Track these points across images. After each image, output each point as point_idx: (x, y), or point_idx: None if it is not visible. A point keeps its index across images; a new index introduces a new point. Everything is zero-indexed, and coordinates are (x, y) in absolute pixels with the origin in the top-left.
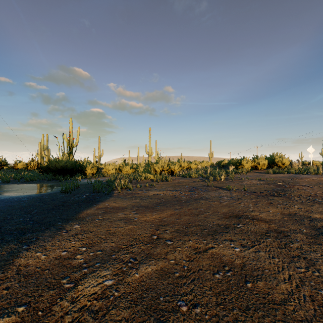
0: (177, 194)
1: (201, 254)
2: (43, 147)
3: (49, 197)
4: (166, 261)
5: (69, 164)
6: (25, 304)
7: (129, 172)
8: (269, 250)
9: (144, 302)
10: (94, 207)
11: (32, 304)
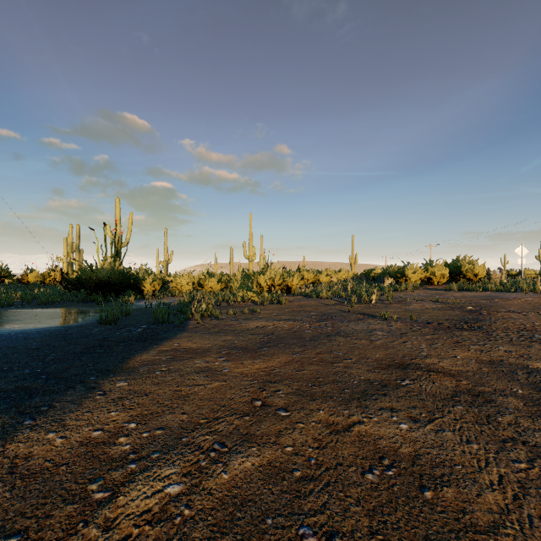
0: (297, 326)
1: (339, 434)
2: (71, 247)
3: (78, 331)
4: (277, 448)
5: (115, 275)
6: (19, 533)
7: (216, 288)
8: (461, 427)
9: (237, 528)
10: (153, 349)
11: (32, 532)
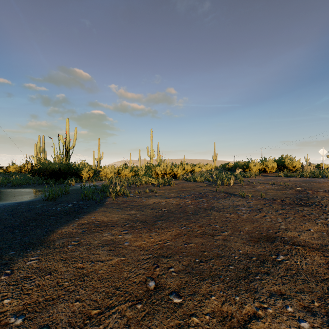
0: (183, 202)
1: None
2: (39, 149)
3: (26, 206)
4: None
5: (63, 166)
6: None
7: (129, 175)
8: None
9: None
10: (74, 222)
11: None
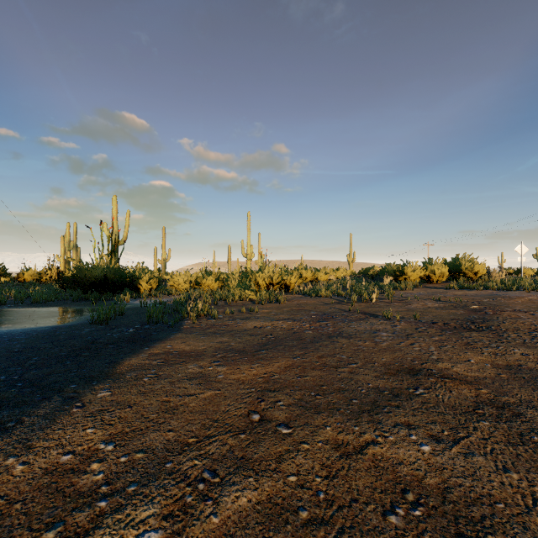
0: (297, 327)
1: (351, 458)
2: (68, 245)
3: (68, 332)
4: (279, 477)
5: (110, 273)
6: None
7: (213, 287)
8: (492, 449)
9: None
10: (144, 352)
11: None
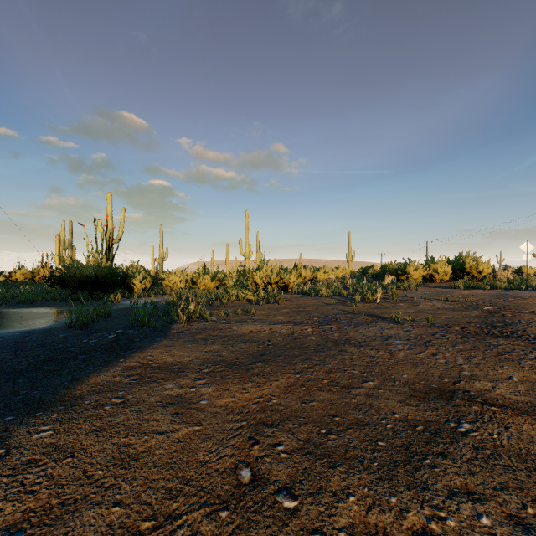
0: (298, 331)
1: None
2: (63, 243)
3: (39, 337)
4: None
5: (101, 272)
6: None
7: (210, 286)
8: None
9: None
10: (118, 365)
11: None
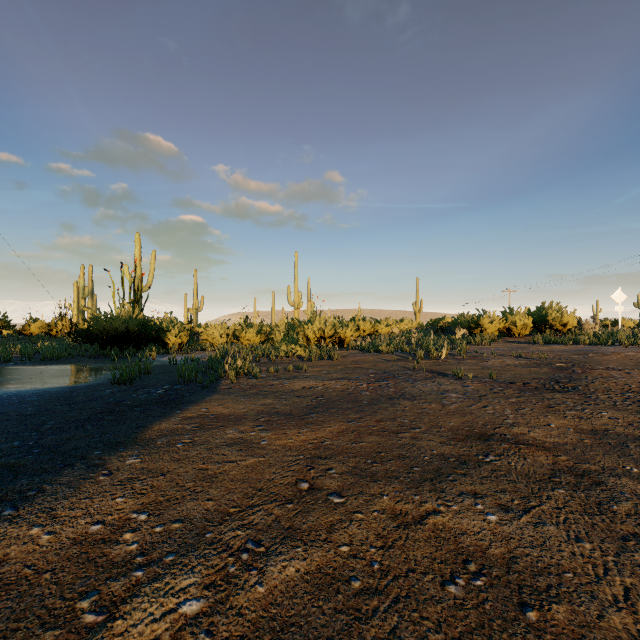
0: (353, 387)
1: (409, 528)
2: (82, 292)
3: (86, 393)
4: (330, 547)
5: (133, 325)
6: None
7: (254, 341)
8: (566, 518)
9: None
10: (176, 416)
11: None
